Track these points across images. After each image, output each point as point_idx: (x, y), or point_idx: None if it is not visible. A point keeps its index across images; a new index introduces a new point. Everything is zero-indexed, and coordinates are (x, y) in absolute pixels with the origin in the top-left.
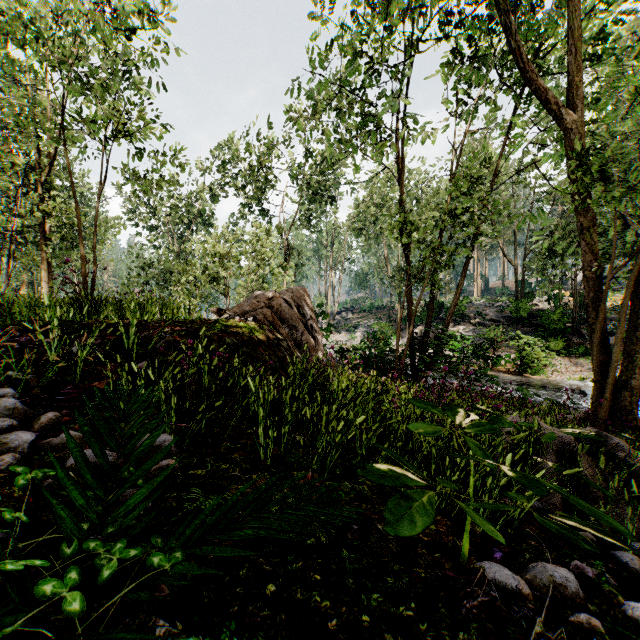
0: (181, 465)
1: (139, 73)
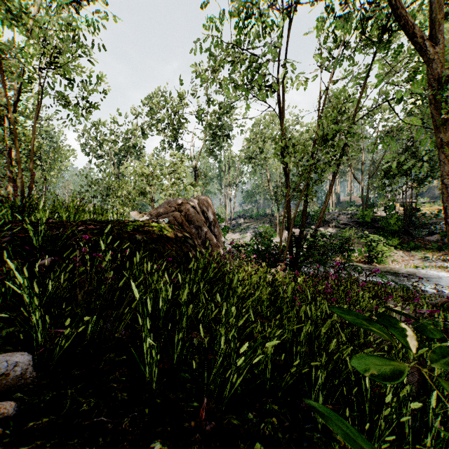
0: (24, 407)
1: (84, 37)
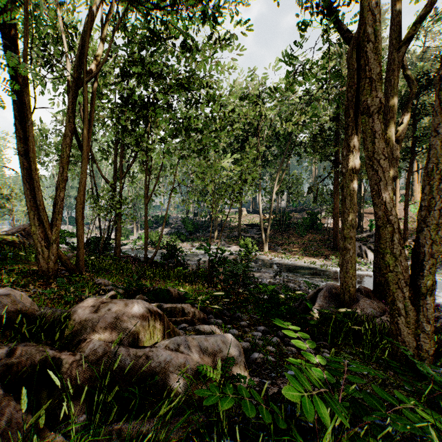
0: None
1: None
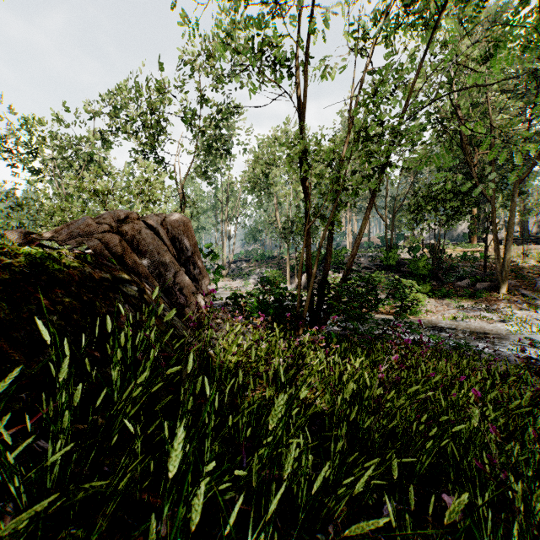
0: None
1: None
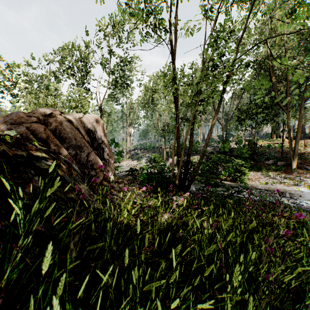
0: None
1: None
